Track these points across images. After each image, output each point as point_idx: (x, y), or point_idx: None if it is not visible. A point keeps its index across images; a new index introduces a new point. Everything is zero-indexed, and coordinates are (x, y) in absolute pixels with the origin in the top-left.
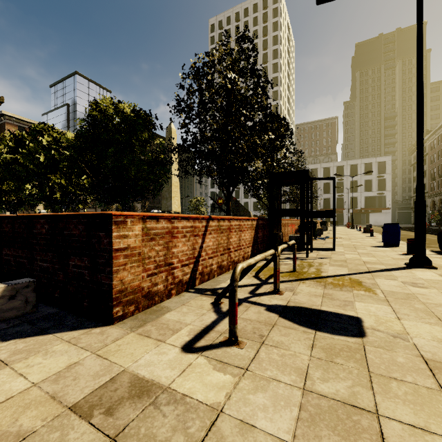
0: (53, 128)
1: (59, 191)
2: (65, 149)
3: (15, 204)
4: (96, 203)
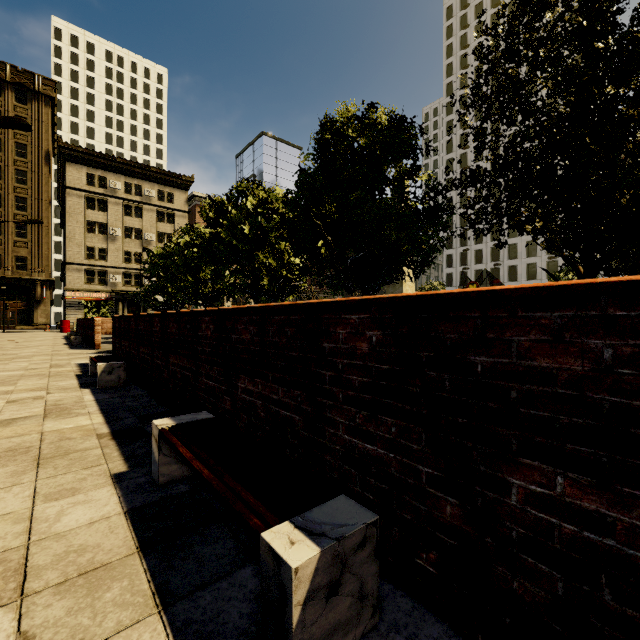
0: (258, 185)
1: (266, 276)
2: (274, 213)
3: (211, 297)
4: (328, 289)
